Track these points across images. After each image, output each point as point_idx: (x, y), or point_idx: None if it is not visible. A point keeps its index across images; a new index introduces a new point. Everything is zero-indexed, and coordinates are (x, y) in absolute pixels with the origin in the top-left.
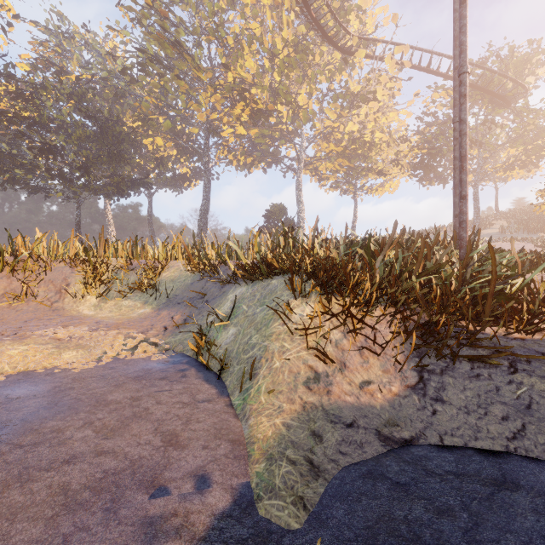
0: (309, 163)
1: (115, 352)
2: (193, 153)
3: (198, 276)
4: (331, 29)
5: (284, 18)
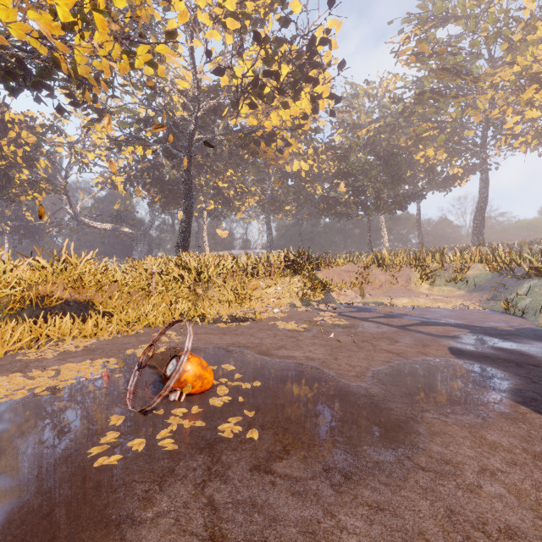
0: None
1: (459, 306)
2: (465, 151)
3: (496, 274)
4: None
5: None
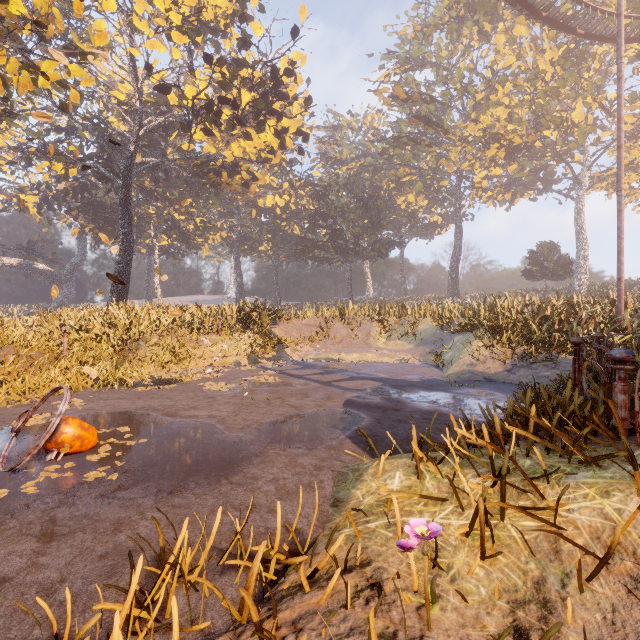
0: (596, 182)
1: (401, 360)
2: (444, 199)
3: (439, 329)
4: (613, 29)
5: (546, 41)
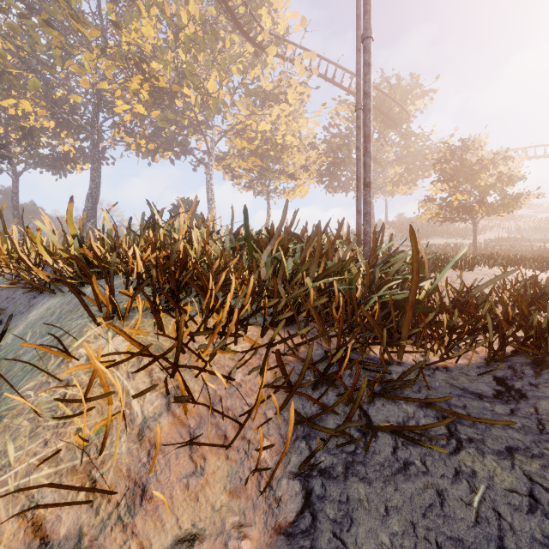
0: (221, 157)
1: None
2: (79, 129)
3: (9, 279)
4: (242, 15)
5: None
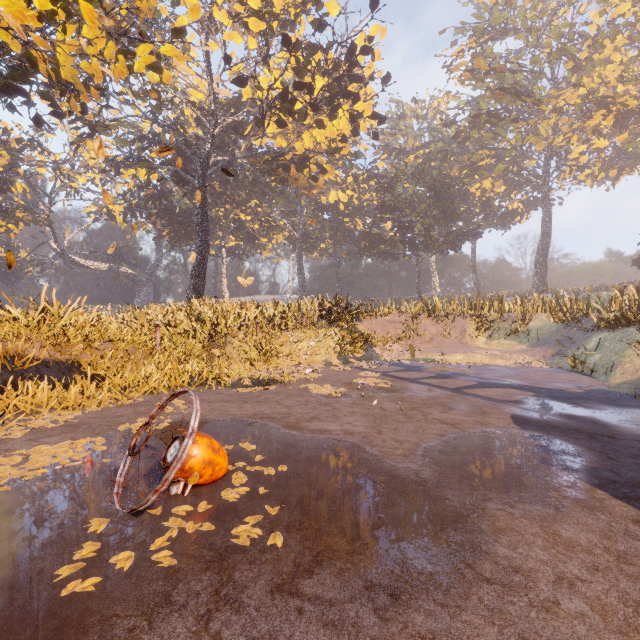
0: None
1: (521, 363)
2: (526, 183)
3: (561, 326)
4: None
5: None
